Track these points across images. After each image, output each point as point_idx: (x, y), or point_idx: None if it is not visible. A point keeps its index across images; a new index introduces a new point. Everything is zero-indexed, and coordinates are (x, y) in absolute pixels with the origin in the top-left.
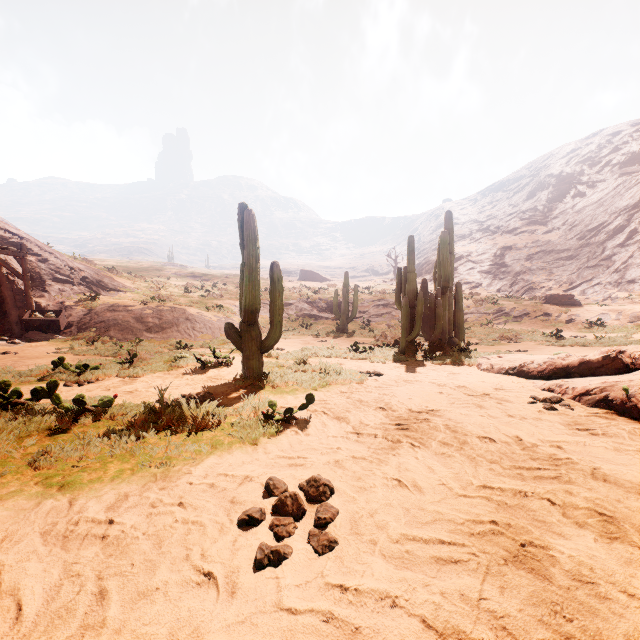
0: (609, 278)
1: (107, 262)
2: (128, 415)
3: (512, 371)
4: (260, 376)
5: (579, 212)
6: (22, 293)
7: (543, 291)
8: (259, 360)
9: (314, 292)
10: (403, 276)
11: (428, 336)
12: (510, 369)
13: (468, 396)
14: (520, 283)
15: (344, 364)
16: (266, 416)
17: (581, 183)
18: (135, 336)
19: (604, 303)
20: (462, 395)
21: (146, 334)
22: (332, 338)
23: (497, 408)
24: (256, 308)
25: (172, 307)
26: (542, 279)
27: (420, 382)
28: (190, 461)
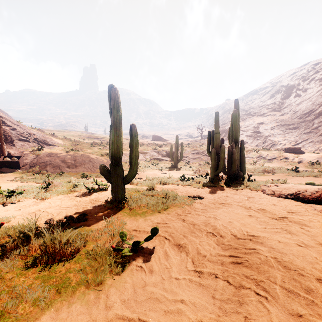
0: (317, 139)
1: (53, 131)
2: (5, 242)
3: (290, 196)
4: (122, 200)
5: (298, 104)
6: (0, 147)
7: (281, 146)
8: (122, 189)
9: (159, 146)
10: (211, 136)
11: (227, 171)
12: (288, 195)
13: (272, 219)
14: (268, 141)
15: (177, 189)
16: (115, 249)
17: (299, 89)
18: (60, 170)
19: (315, 152)
20: (267, 218)
21: (67, 169)
22: (169, 171)
23: (303, 234)
24: (119, 154)
25: (82, 154)
26: (280, 139)
27: (231, 205)
28: None
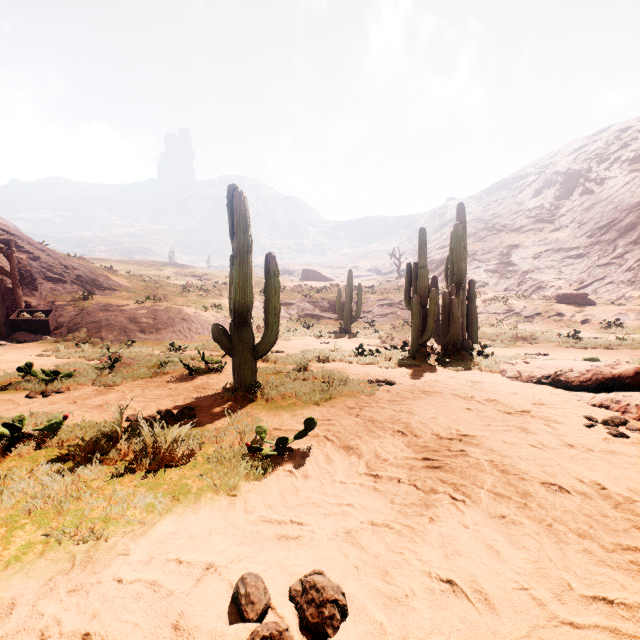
0: (622, 277)
1: (107, 261)
2: (77, 443)
3: (546, 380)
4: (253, 386)
5: (588, 210)
6: (11, 292)
7: (553, 290)
8: (252, 367)
9: (316, 291)
10: (413, 272)
11: (441, 338)
12: (543, 377)
13: (504, 414)
14: (528, 282)
15: (349, 370)
16: (251, 449)
17: (589, 180)
18: (128, 337)
19: (618, 302)
20: (496, 412)
21: (139, 335)
22: (335, 339)
23: (547, 433)
24: (247, 307)
25: (168, 307)
26: (551, 278)
27: (440, 394)
28: (134, 527)
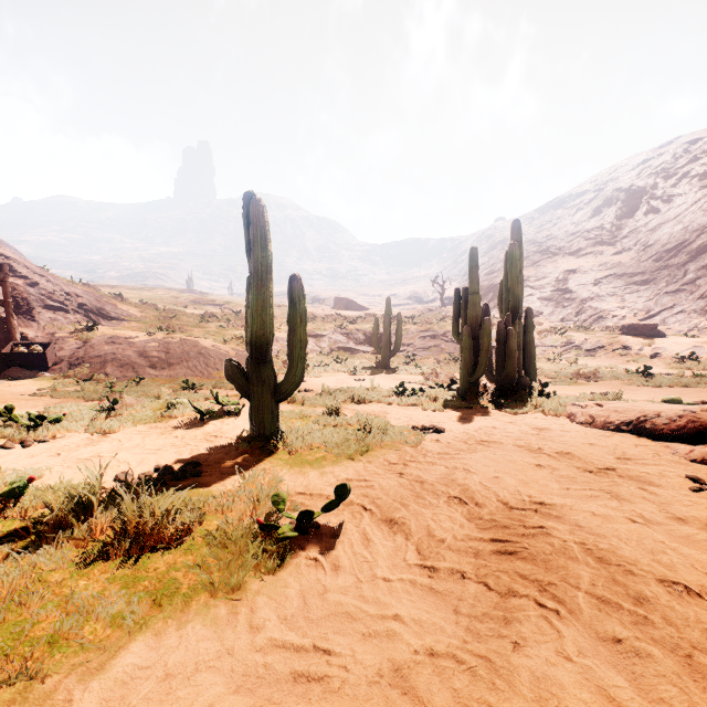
0: (694, 305)
1: (118, 289)
2: (41, 515)
3: (626, 427)
4: (274, 435)
5: (653, 230)
6: (5, 322)
7: (615, 320)
8: (273, 412)
9: (350, 322)
10: (462, 299)
11: (496, 375)
12: (623, 424)
13: (584, 473)
14: (587, 311)
15: (389, 413)
16: (265, 527)
17: (655, 198)
18: (136, 373)
19: (690, 334)
20: (574, 470)
21: (150, 371)
22: (372, 376)
23: (645, 500)
24: (267, 339)
25: (182, 339)
26: (613, 307)
27: (500, 444)
28: (90, 654)
